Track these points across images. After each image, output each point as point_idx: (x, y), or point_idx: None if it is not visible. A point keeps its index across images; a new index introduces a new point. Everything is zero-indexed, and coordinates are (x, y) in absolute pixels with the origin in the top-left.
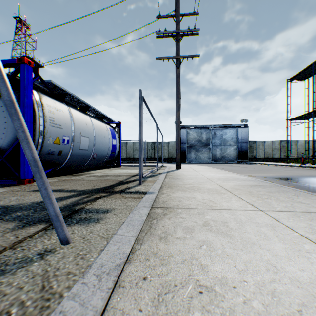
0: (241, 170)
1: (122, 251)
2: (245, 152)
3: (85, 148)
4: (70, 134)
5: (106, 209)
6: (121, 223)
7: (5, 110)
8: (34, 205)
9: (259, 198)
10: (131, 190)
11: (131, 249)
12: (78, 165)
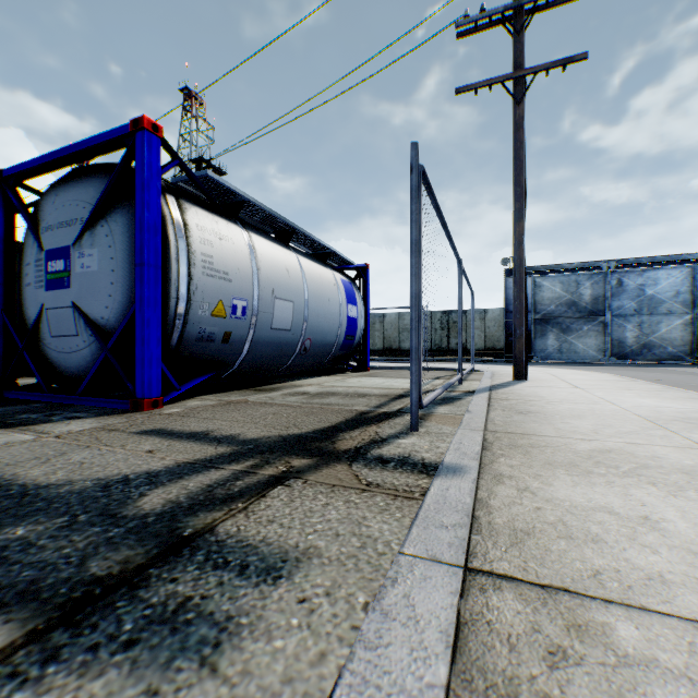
0: None
1: None
2: None
3: (283, 327)
4: (249, 293)
5: (283, 548)
6: None
7: (112, 244)
8: (93, 493)
9: None
10: (386, 453)
11: None
12: (270, 365)
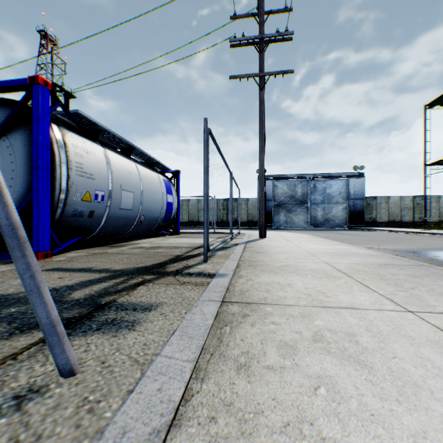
0: (356, 240)
1: (167, 394)
2: (359, 213)
3: (127, 208)
4: (106, 186)
5: (150, 303)
6: (171, 333)
7: (13, 153)
8: None
9: (400, 288)
10: (192, 271)
11: (183, 391)
12: (118, 231)
